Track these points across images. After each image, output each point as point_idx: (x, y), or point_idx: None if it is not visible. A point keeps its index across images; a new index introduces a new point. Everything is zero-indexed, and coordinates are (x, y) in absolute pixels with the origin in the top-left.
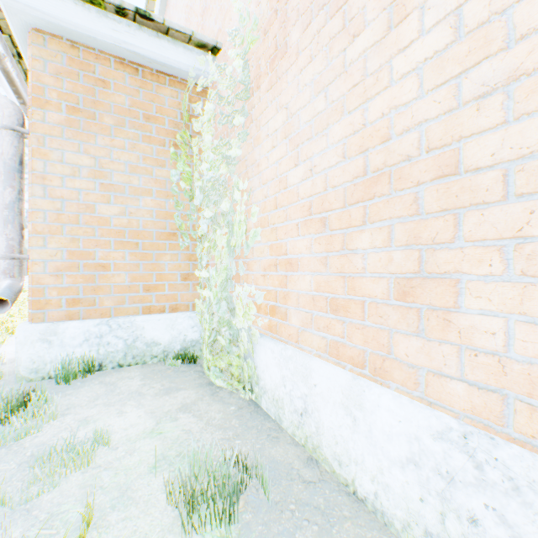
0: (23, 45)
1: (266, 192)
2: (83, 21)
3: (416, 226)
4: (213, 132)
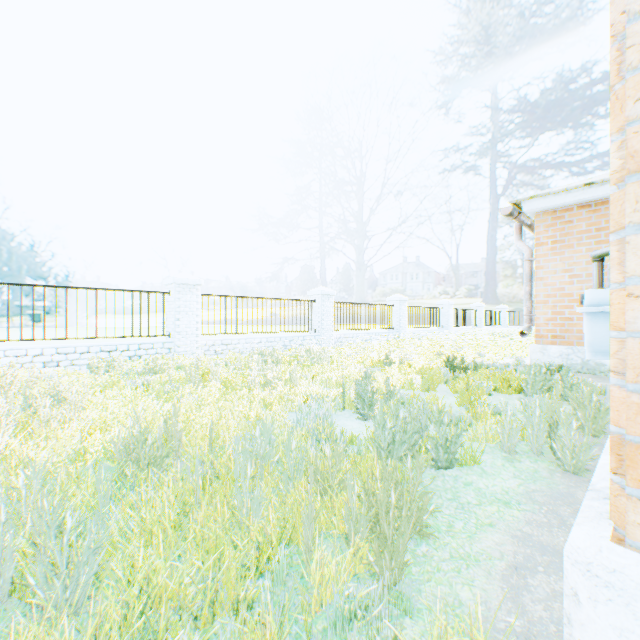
0: (532, 218)
1: None
2: (557, 202)
3: None
4: None
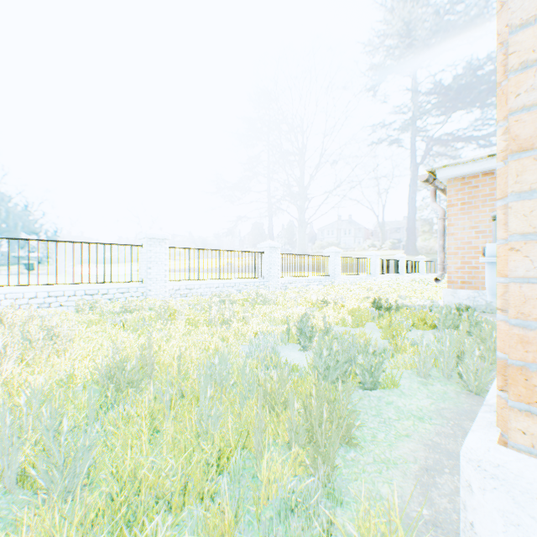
0: (444, 183)
1: None
2: (465, 170)
3: None
4: None
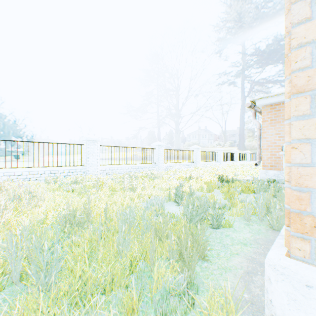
0: (260, 108)
1: None
2: (272, 100)
3: None
4: None
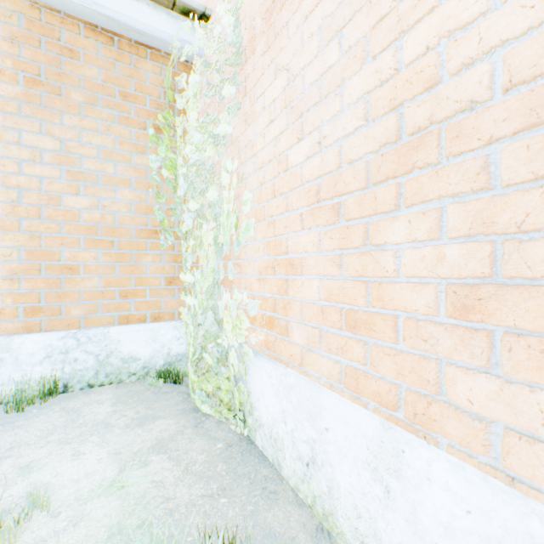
0: None
1: (261, 178)
2: None
3: (487, 206)
4: (200, 109)
